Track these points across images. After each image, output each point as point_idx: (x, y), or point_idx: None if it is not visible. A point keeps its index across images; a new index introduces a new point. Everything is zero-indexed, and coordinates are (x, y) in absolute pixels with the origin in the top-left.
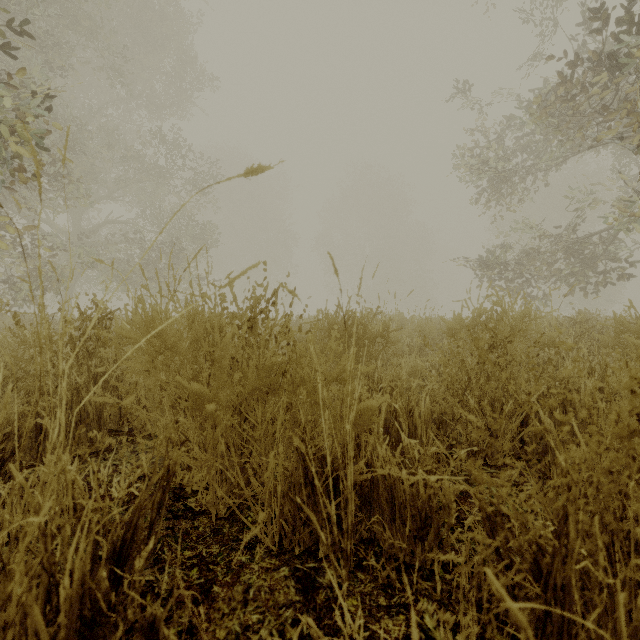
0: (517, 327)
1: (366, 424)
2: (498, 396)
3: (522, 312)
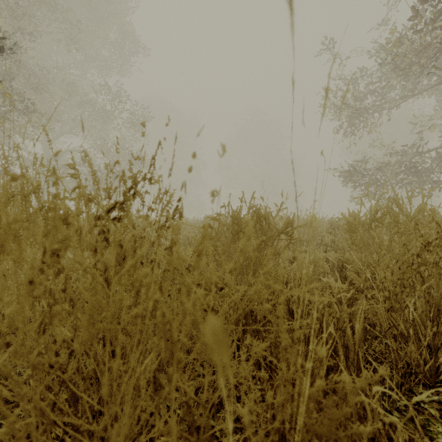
0: (426, 222)
1: (334, 436)
2: (437, 303)
3: (420, 208)
